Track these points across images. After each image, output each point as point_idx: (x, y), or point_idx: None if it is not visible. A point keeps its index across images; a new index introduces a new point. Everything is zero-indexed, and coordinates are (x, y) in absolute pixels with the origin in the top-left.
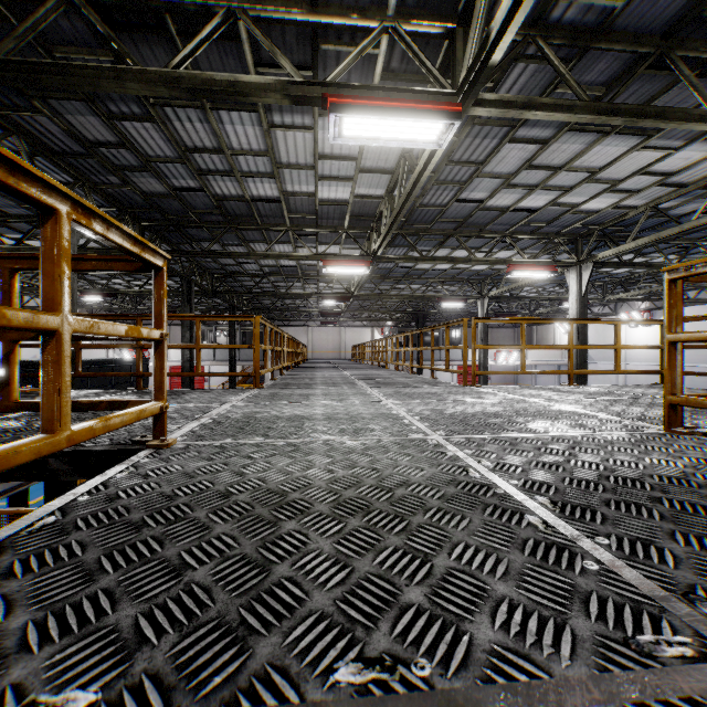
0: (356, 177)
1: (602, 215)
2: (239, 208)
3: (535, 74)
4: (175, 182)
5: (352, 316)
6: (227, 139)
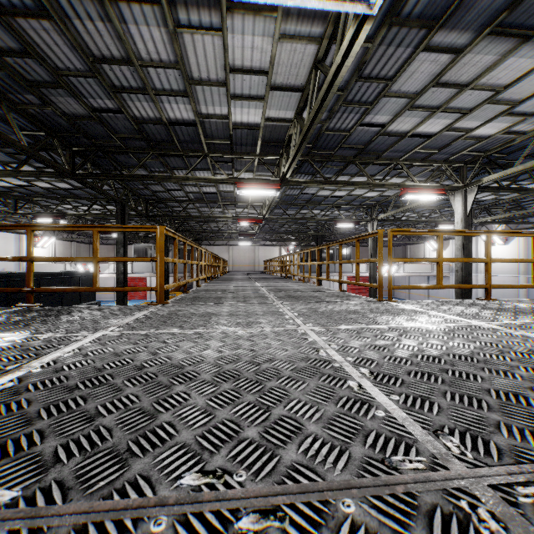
0: (267, 96)
1: (490, 142)
2: (159, 132)
3: None
4: (93, 102)
5: (264, 237)
6: (134, 46)
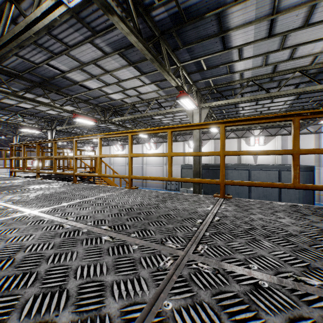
0: None
1: (56, 116)
2: None
3: (1, 75)
4: None
5: None
6: None
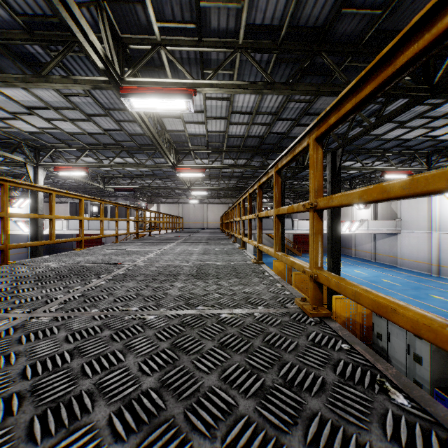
0: None
1: None
2: None
3: None
4: None
5: None
6: None
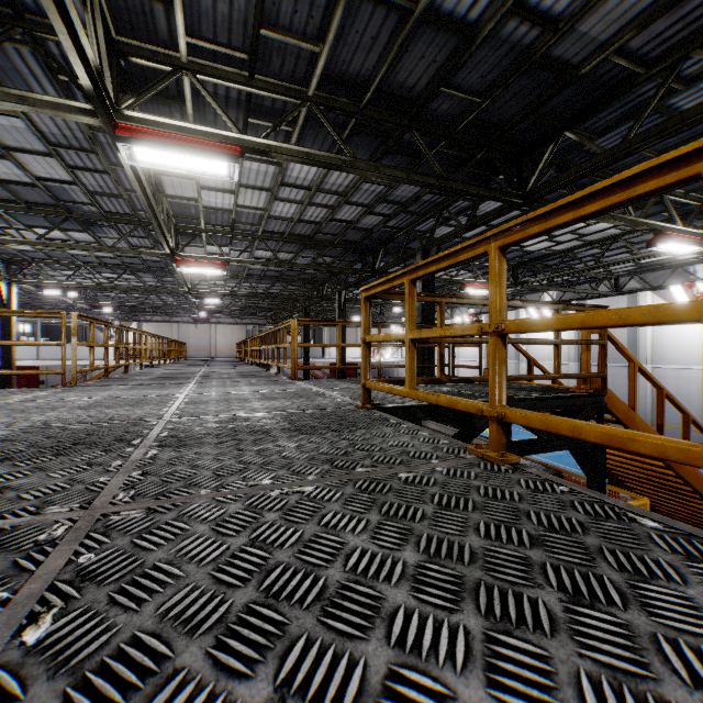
0: None
1: None
2: None
3: None
4: None
5: None
6: None
